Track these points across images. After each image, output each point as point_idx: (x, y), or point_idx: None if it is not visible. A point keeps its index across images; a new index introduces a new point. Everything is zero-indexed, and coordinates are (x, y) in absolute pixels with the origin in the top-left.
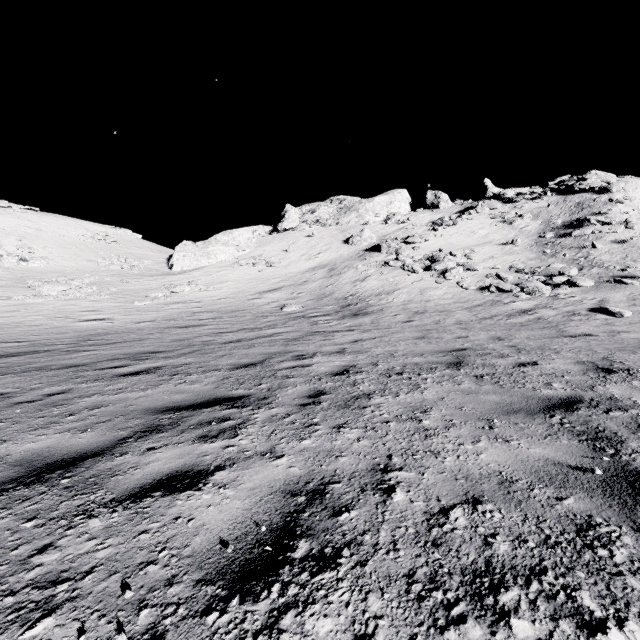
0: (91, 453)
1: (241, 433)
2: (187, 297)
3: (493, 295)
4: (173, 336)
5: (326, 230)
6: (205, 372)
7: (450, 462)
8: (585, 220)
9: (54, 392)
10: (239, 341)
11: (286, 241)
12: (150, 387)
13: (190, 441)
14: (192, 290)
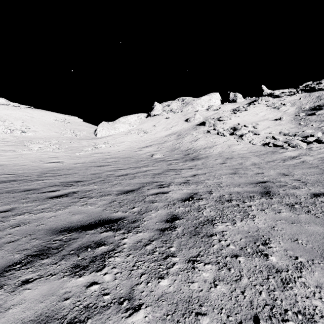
0: None
1: (108, 264)
2: (103, 150)
3: (271, 148)
4: (92, 171)
5: (175, 115)
6: (101, 196)
7: None
8: (323, 105)
9: (3, 210)
10: (127, 175)
11: (155, 121)
12: (62, 208)
13: (62, 272)
14: (106, 146)
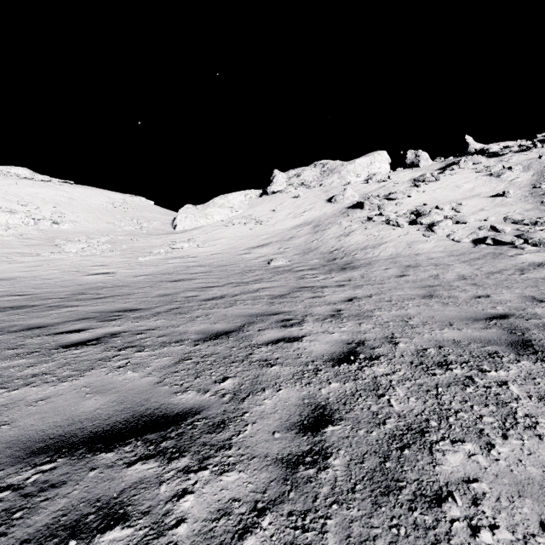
0: None
1: None
2: (185, 253)
3: (491, 247)
4: (160, 290)
5: (310, 191)
6: (163, 345)
7: None
8: None
9: None
10: (222, 297)
11: (274, 202)
12: (74, 374)
13: None
14: (190, 246)
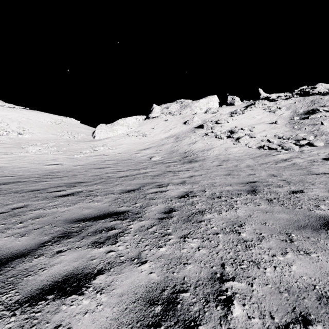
0: (20, 254)
1: (120, 240)
2: (102, 152)
3: (266, 151)
4: (92, 173)
5: (174, 117)
6: (105, 195)
7: (270, 273)
8: (316, 110)
9: (18, 206)
10: (127, 176)
11: (153, 123)
12: (72, 204)
13: (86, 246)
14: (104, 149)
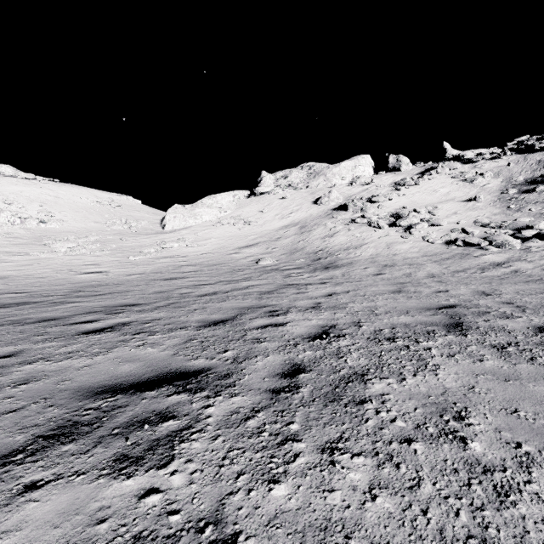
0: None
1: (179, 454)
2: (175, 252)
3: (460, 248)
4: (156, 288)
5: (297, 193)
6: (170, 331)
7: None
8: None
9: (2, 354)
10: (215, 293)
11: (262, 203)
12: (103, 351)
13: (97, 470)
14: (180, 246)
